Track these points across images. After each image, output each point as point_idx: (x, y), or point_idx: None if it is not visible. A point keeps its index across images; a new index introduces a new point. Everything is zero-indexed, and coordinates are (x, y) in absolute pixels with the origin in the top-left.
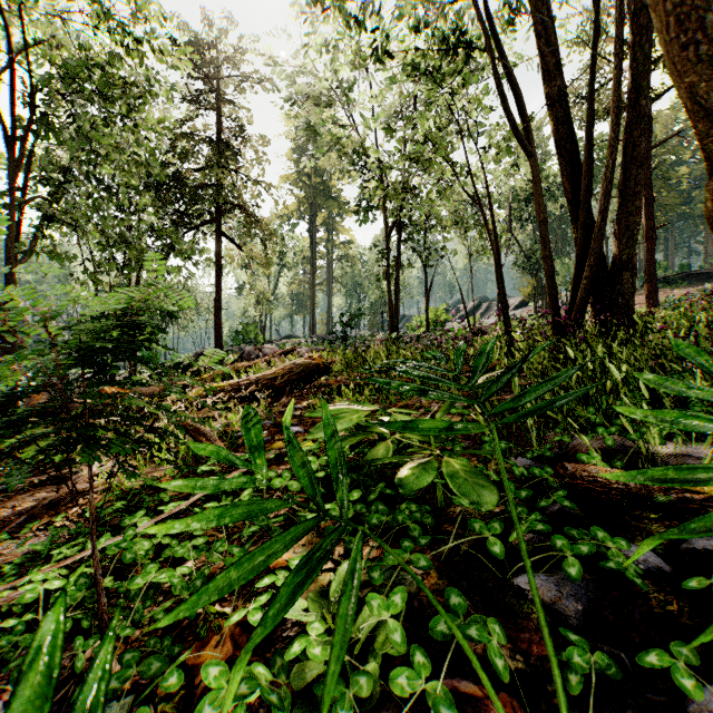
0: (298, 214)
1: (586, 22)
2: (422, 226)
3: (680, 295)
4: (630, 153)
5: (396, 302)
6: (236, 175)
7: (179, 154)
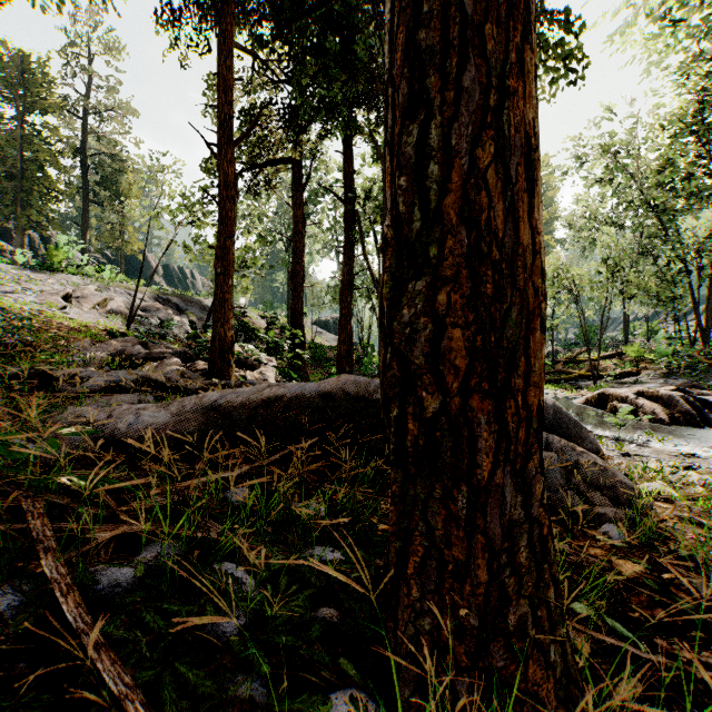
0: None
1: None
2: None
3: None
4: (708, 308)
5: (627, 324)
6: None
7: None
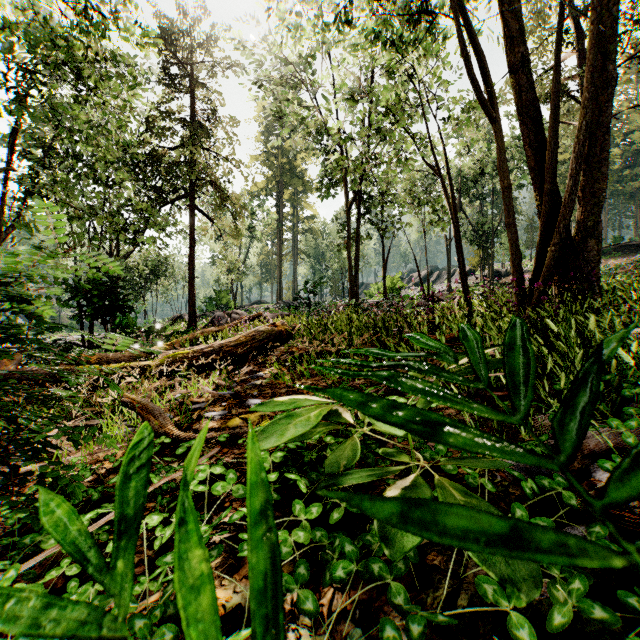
0: (266, 191)
1: (531, 13)
2: (380, 200)
3: (615, 265)
4: (594, 119)
5: (355, 271)
6: (209, 154)
7: (155, 133)
